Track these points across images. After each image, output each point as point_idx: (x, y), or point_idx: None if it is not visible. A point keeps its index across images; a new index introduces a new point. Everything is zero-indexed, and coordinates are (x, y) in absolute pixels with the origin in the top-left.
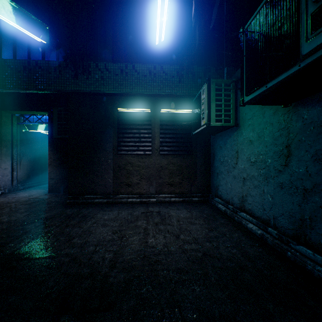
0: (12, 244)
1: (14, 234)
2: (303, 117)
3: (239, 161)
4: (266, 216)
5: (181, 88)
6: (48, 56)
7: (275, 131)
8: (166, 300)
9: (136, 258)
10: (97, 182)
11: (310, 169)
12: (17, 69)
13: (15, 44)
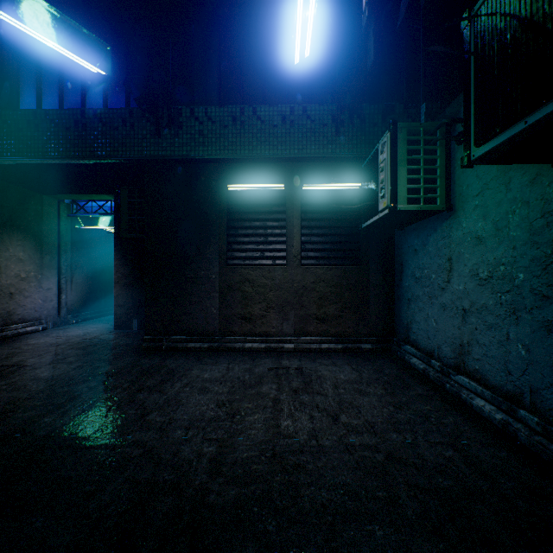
0: (50, 419)
1: (54, 401)
2: None
3: (453, 277)
4: (513, 386)
5: (339, 146)
6: (112, 101)
7: (536, 217)
8: (317, 551)
9: (259, 457)
10: (192, 313)
11: None
12: (65, 125)
13: (62, 83)
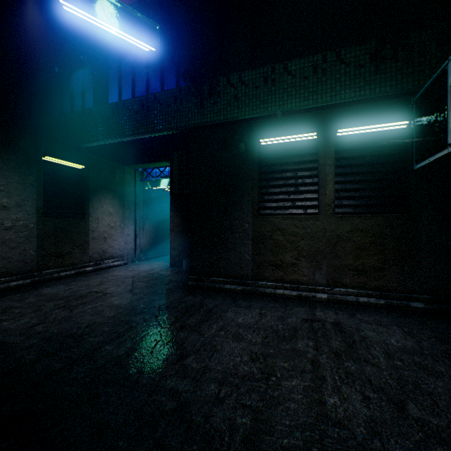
0: (110, 347)
1: (117, 329)
2: None
3: None
4: None
5: (379, 84)
6: (167, 85)
7: None
8: None
9: (302, 450)
10: (228, 258)
11: None
12: (136, 109)
13: (133, 79)
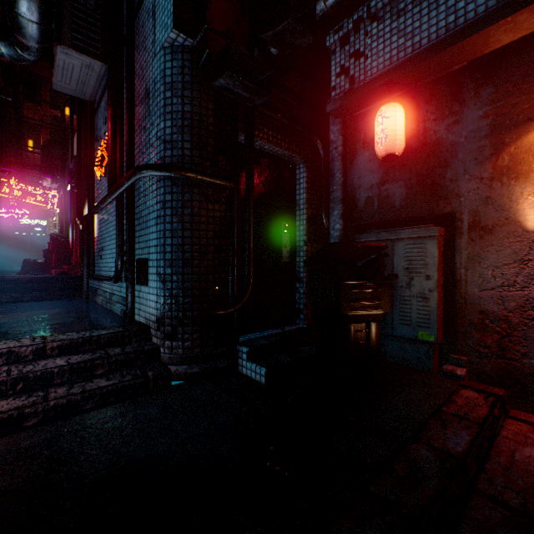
0: None
1: None
2: None
3: None
4: None
5: None
6: None
7: None
8: None
9: None
10: None
11: None
12: None
13: None
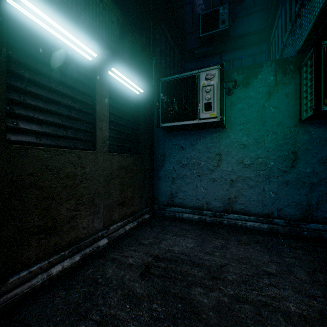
0: None
1: None
2: (310, 132)
3: (223, 164)
4: (267, 210)
5: (121, 50)
6: None
7: (280, 139)
8: None
9: None
10: None
11: (317, 169)
12: None
13: None
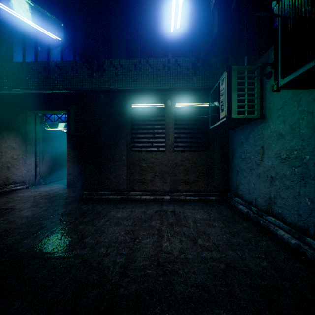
0: (27, 241)
1: (30, 230)
2: None
3: (265, 158)
4: (302, 223)
5: (196, 81)
6: (65, 56)
7: None
8: None
9: (149, 265)
10: (111, 178)
11: None
12: (39, 70)
13: (36, 47)
